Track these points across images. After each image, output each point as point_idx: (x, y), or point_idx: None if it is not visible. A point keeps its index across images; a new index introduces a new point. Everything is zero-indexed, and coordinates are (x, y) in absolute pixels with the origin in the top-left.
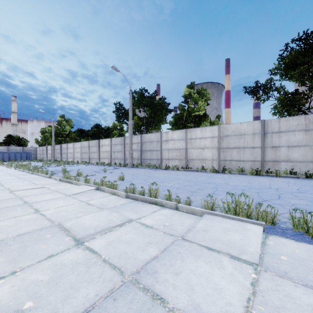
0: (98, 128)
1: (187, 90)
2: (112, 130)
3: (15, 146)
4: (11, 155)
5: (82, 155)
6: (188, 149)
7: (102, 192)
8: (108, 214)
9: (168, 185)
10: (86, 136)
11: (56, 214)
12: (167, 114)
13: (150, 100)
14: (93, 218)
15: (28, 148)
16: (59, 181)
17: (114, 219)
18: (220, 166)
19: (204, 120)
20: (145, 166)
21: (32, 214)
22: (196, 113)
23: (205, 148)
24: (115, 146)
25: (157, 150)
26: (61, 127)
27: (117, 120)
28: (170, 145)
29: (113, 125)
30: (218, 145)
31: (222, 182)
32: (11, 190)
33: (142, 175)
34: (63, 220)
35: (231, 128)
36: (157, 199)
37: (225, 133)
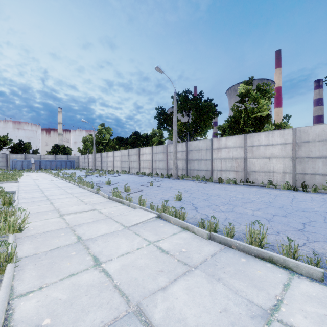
0: (137, 135)
1: (243, 87)
2: (151, 137)
3: (61, 155)
4: (57, 163)
5: (122, 164)
6: (248, 159)
7: (167, 224)
8: (211, 288)
9: (248, 213)
10: (125, 144)
11: (126, 276)
12: (213, 118)
13: (196, 102)
14: (192, 299)
15: (71, 156)
16: (108, 198)
17: (232, 308)
18: (296, 181)
19: (266, 122)
20: (192, 178)
21: (91, 270)
22: (258, 114)
23: (273, 158)
24: (157, 155)
25: (206, 159)
26: (101, 135)
27: (159, 127)
28: (224, 153)
29: (153, 132)
30: (293, 154)
31: (324, 209)
32: (61, 212)
33: (197, 191)
34: (142, 297)
35: (314, 131)
36: (272, 253)
37: (303, 138)
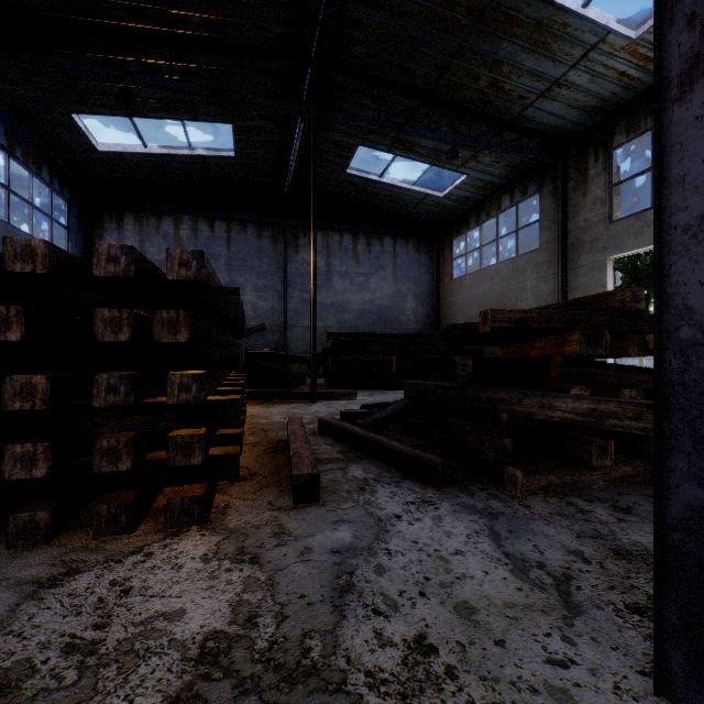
0: None
1: None
2: None
3: None
4: None
5: None
6: None
7: None
8: None
9: None
10: None
11: None
12: None
13: (630, 262)
14: None
15: None
16: None
17: None
18: None
19: None
20: None
21: None
22: None
23: None
24: None
25: None
26: None
27: None
28: None
29: None
30: None
31: None
32: None
33: None
34: None
35: None
36: None
37: None
